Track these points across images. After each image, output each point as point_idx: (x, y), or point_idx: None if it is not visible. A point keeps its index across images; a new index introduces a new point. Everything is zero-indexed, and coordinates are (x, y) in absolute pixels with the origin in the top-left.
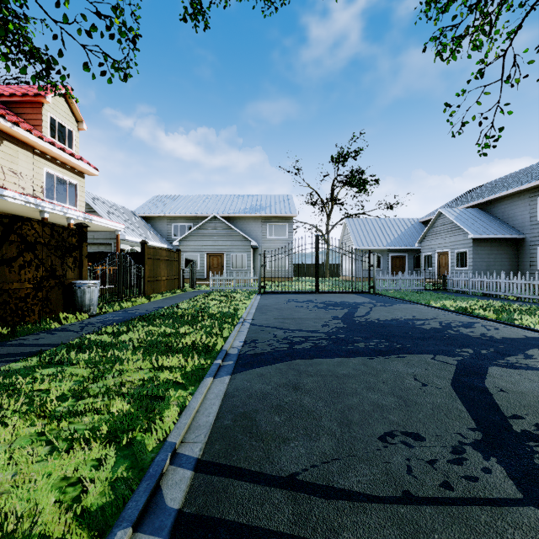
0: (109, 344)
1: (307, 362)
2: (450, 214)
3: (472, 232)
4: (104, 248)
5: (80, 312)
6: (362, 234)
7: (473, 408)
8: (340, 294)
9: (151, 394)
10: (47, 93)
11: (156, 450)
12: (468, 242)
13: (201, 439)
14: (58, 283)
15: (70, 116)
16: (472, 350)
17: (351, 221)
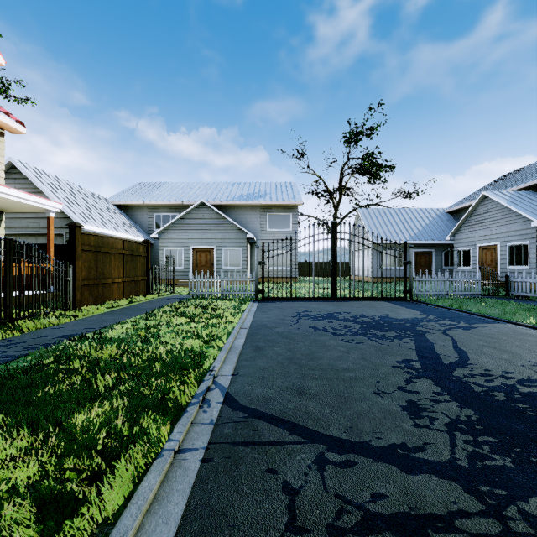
0: None
1: None
2: (500, 197)
3: None
4: (54, 239)
5: None
6: (379, 226)
7: None
8: (367, 301)
9: None
10: None
11: None
12: (530, 231)
13: None
14: None
15: None
16: None
17: (365, 212)
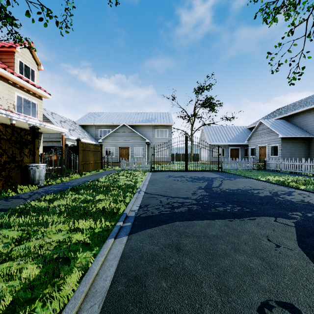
0: (42, 209)
1: (185, 224)
2: (267, 123)
3: (281, 134)
4: (56, 143)
5: (32, 185)
6: (213, 135)
7: None
8: (200, 172)
9: (62, 256)
10: (17, 45)
11: None
12: (278, 140)
13: (95, 310)
14: (17, 165)
15: (32, 61)
16: (300, 213)
17: (206, 128)
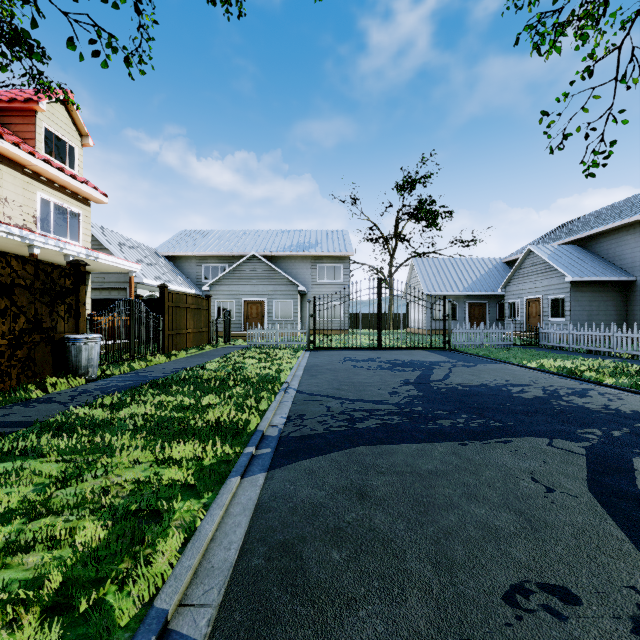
0: (100, 422)
1: (375, 450)
2: (543, 252)
3: (571, 274)
4: (117, 293)
5: (75, 376)
6: (433, 277)
7: (638, 535)
8: (408, 350)
9: (145, 507)
10: (41, 97)
11: (133, 625)
12: (565, 286)
13: (213, 597)
14: (45, 338)
15: (71, 129)
16: (599, 431)
17: (420, 262)
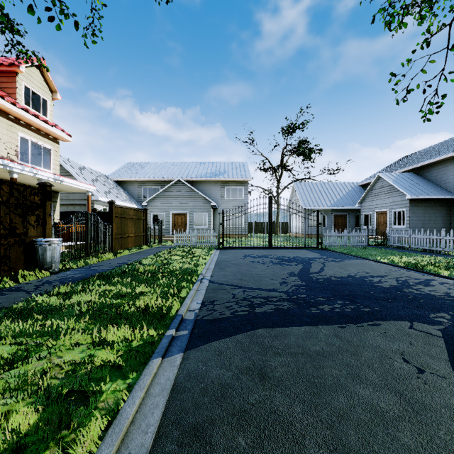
0: (53, 309)
1: (272, 332)
2: (389, 178)
3: (410, 194)
4: (80, 207)
5: (41, 270)
6: (309, 196)
7: None
8: (291, 249)
9: (77, 389)
10: (21, 63)
11: None
12: (405, 202)
13: None
14: (18, 241)
15: (44, 86)
16: (448, 315)
17: (299, 185)
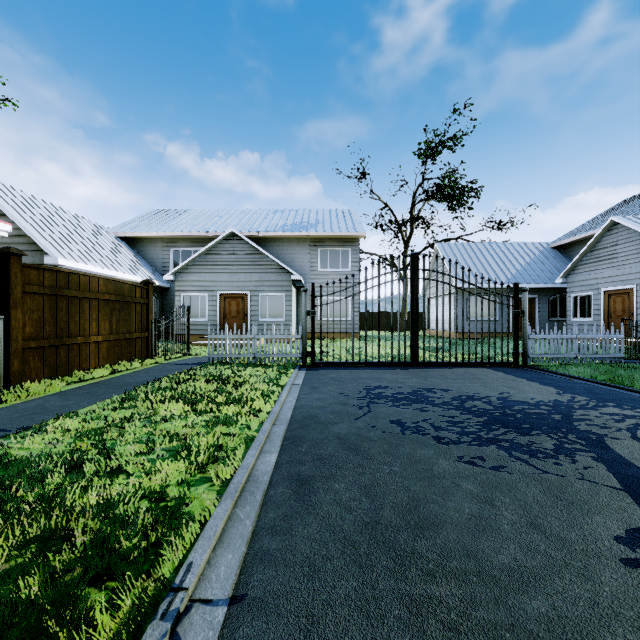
0: None
1: None
2: (637, 223)
3: None
4: None
5: None
6: (466, 265)
7: None
8: (463, 368)
9: None
10: None
11: None
12: None
13: None
14: None
15: None
16: None
17: (446, 247)
